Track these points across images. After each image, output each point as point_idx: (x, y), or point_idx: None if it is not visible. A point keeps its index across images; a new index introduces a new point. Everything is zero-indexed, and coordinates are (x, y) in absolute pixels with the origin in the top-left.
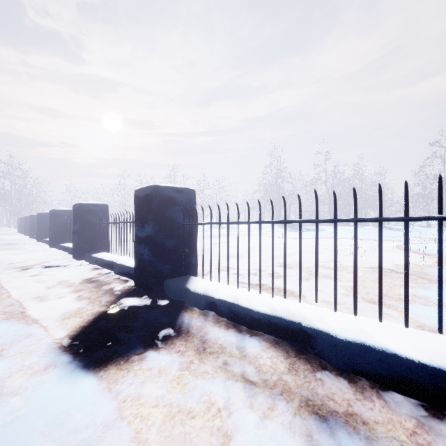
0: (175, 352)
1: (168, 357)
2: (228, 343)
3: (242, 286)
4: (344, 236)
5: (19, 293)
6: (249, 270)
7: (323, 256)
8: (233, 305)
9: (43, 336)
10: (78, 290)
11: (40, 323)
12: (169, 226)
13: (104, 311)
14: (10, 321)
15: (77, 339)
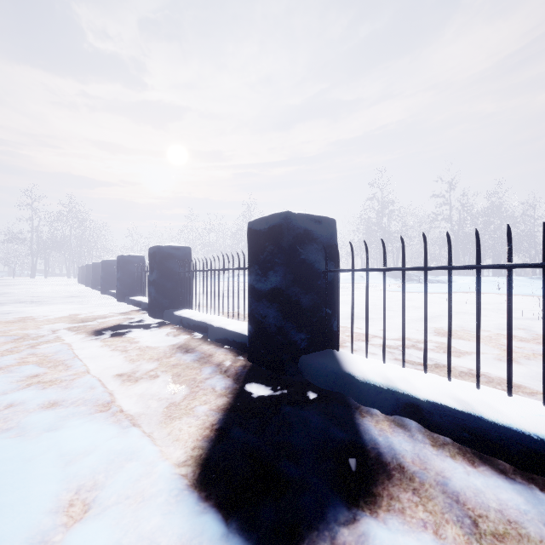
0: (417, 526)
1: (418, 544)
2: (514, 511)
3: (412, 367)
4: (491, 290)
5: (97, 367)
6: (478, 350)
7: (488, 319)
8: (469, 417)
9: (154, 460)
10: (173, 365)
11: (139, 427)
12: (305, 273)
13: (226, 407)
14: (96, 421)
15: (209, 468)
